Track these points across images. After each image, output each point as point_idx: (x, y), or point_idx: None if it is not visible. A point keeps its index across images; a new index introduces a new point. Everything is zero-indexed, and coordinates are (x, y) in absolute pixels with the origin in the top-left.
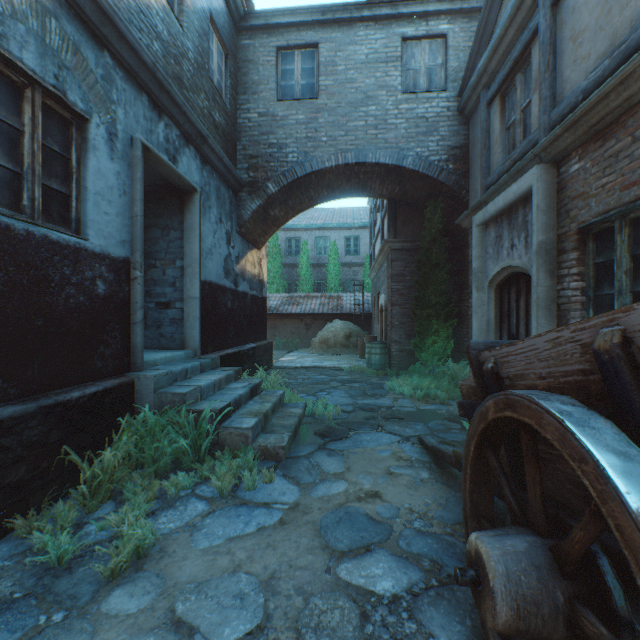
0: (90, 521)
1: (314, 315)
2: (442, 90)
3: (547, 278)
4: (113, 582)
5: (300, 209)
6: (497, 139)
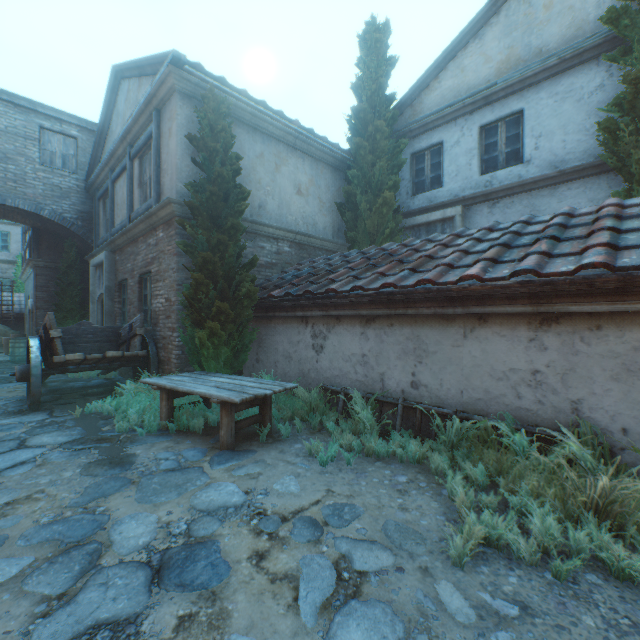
0: None
1: None
2: (74, 173)
3: (111, 302)
4: None
5: None
6: (102, 222)
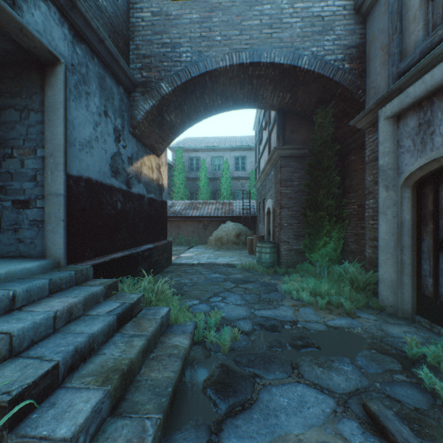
0: None
1: (210, 217)
2: None
3: None
4: None
5: (196, 118)
6: (416, 15)
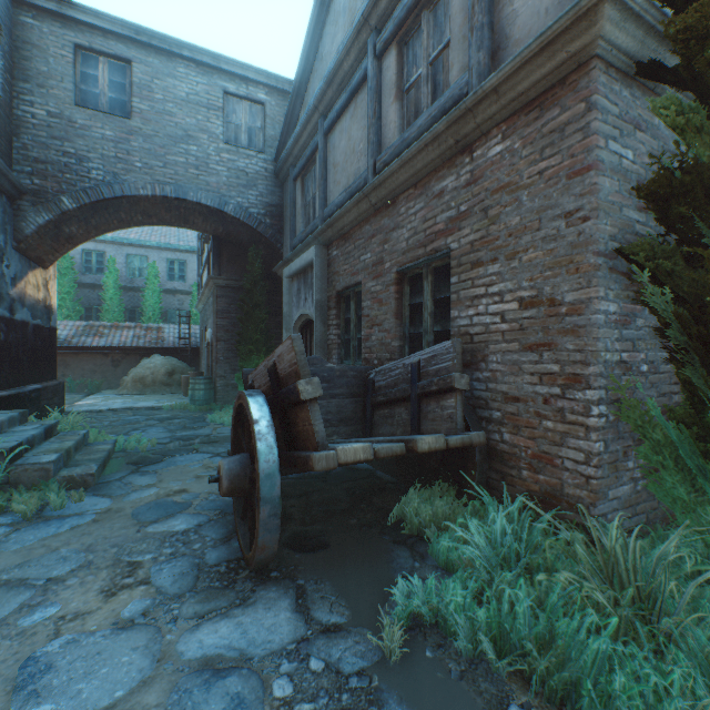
0: None
1: (126, 349)
2: (261, 152)
3: (322, 326)
4: None
5: (107, 229)
6: (300, 211)
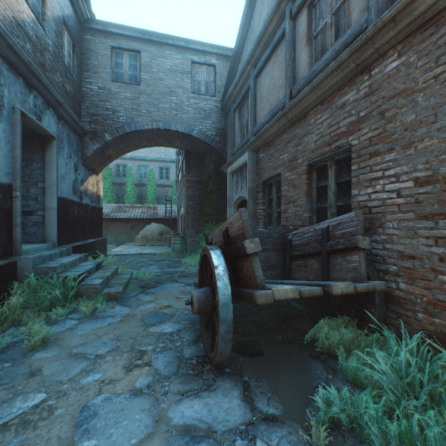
0: (4, 336)
1: (137, 219)
2: (213, 96)
3: (253, 204)
4: (33, 352)
5: (128, 150)
6: (237, 131)
